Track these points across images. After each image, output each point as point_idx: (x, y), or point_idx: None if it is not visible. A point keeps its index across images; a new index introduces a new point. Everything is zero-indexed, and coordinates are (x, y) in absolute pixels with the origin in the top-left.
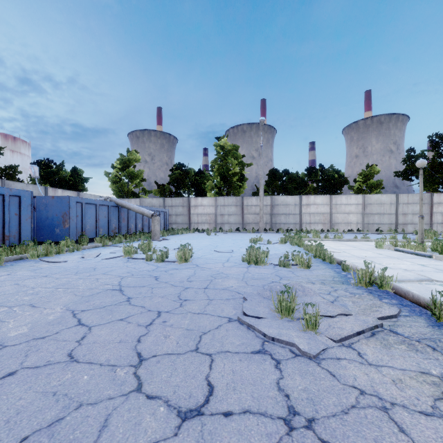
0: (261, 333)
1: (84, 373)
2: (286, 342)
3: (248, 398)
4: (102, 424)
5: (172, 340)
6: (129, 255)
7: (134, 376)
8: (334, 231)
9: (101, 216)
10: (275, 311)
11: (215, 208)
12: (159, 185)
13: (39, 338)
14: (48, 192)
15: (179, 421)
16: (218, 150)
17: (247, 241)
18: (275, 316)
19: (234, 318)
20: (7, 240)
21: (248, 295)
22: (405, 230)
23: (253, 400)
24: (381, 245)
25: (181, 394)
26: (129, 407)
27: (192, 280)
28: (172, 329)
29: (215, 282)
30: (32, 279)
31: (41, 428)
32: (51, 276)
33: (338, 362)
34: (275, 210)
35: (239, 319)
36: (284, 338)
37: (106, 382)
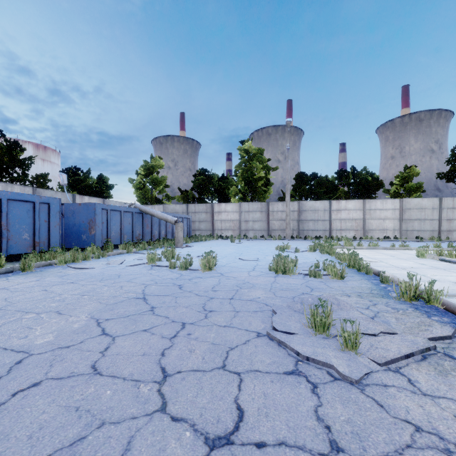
0: (293, 352)
1: (107, 387)
2: (323, 363)
3: (282, 427)
4: (124, 447)
5: (198, 355)
6: (152, 263)
7: (158, 393)
8: (368, 238)
9: (125, 222)
10: (307, 326)
11: (239, 214)
12: (182, 191)
13: (64, 347)
14: (75, 199)
15: (207, 450)
16: (242, 154)
17: (273, 249)
18: (308, 332)
19: (263, 332)
20: (38, 246)
21: (278, 307)
22: (450, 238)
23: (289, 430)
24: (423, 254)
25: (208, 418)
26: (153, 429)
27: (216, 290)
28: (197, 343)
29: (241, 292)
30: (59, 286)
31: (63, 447)
32: (77, 283)
33: (385, 389)
34: (302, 215)
35: (269, 334)
36: (320, 359)
37: (129, 399)
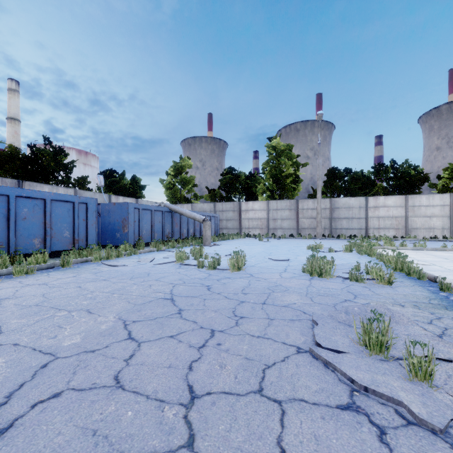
0: (346, 377)
1: (128, 407)
2: (388, 397)
3: None
4: None
5: (229, 372)
6: (181, 261)
7: (185, 421)
8: (411, 238)
9: (156, 221)
10: (358, 343)
11: (267, 212)
12: (210, 190)
13: (89, 351)
14: (111, 199)
15: None
16: (270, 151)
17: (304, 249)
18: (359, 351)
19: (303, 347)
20: (77, 243)
21: (318, 317)
22: None
23: None
24: None
25: None
26: None
27: (247, 292)
28: (228, 356)
29: (274, 296)
30: (92, 283)
31: None
32: (109, 280)
33: None
34: (335, 213)
35: (312, 351)
36: (383, 391)
37: (151, 425)
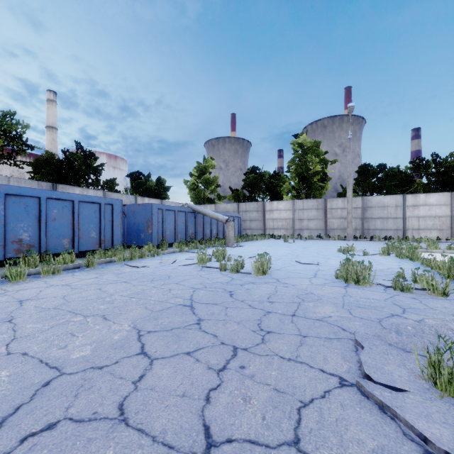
0: (414, 432)
1: (129, 452)
2: None
3: None
4: None
5: (255, 409)
6: (202, 263)
7: None
8: None
9: (179, 222)
10: (421, 377)
11: (292, 212)
12: (233, 191)
13: (97, 367)
14: (137, 200)
15: None
16: (295, 149)
17: (334, 251)
18: (424, 389)
19: (348, 379)
20: (103, 244)
21: (363, 337)
22: None
23: None
24: None
25: None
26: None
27: (273, 301)
28: (254, 385)
29: (305, 306)
30: (113, 285)
31: None
32: (129, 282)
33: None
34: (367, 213)
35: (361, 386)
36: None
37: None
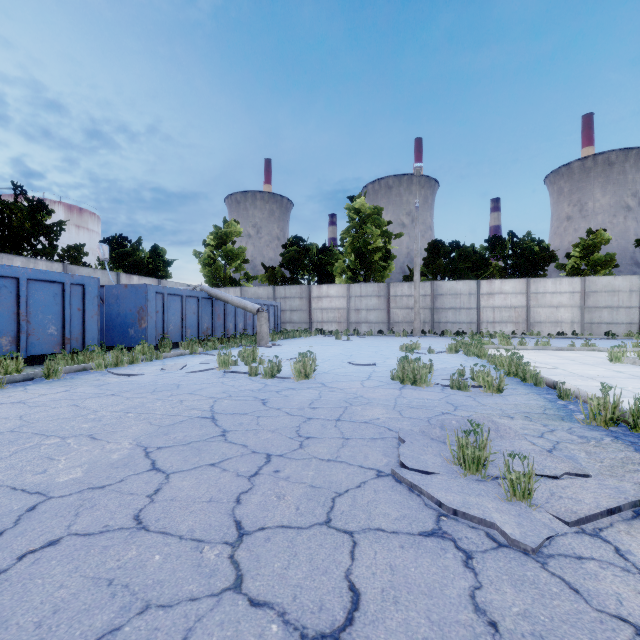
0: (433, 501)
1: (155, 550)
2: (480, 519)
3: (421, 622)
4: None
5: (289, 503)
6: (225, 367)
7: (230, 561)
8: (534, 335)
9: (188, 312)
10: (452, 462)
11: (347, 299)
12: (267, 269)
13: (97, 487)
14: (120, 279)
15: None
16: (351, 215)
17: (396, 349)
18: (453, 471)
19: (385, 470)
20: (68, 344)
21: (406, 433)
22: None
23: (431, 627)
24: (618, 357)
25: (305, 603)
26: (222, 618)
27: (316, 407)
28: (289, 485)
29: (352, 410)
30: (95, 399)
31: None
32: (120, 395)
33: (581, 564)
34: (438, 302)
35: (395, 474)
36: (474, 513)
37: (187, 569)
